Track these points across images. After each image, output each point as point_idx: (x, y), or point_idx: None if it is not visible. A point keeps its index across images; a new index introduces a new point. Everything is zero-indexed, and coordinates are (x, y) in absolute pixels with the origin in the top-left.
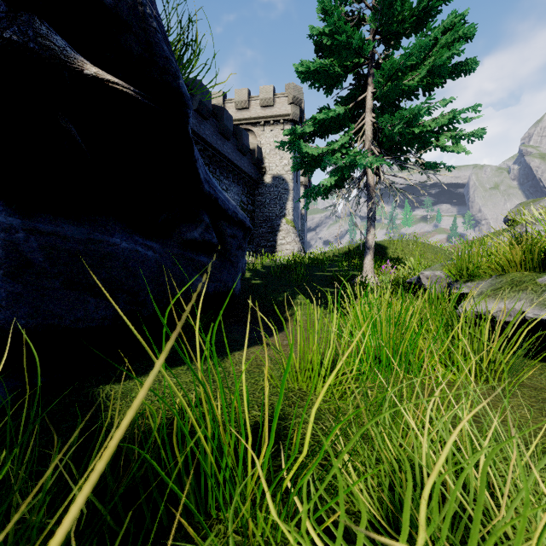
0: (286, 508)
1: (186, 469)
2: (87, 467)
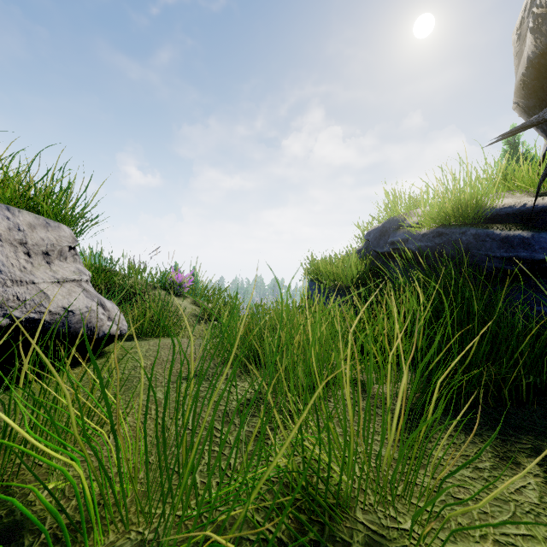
0: (376, 367)
1: (457, 410)
2: (542, 419)
